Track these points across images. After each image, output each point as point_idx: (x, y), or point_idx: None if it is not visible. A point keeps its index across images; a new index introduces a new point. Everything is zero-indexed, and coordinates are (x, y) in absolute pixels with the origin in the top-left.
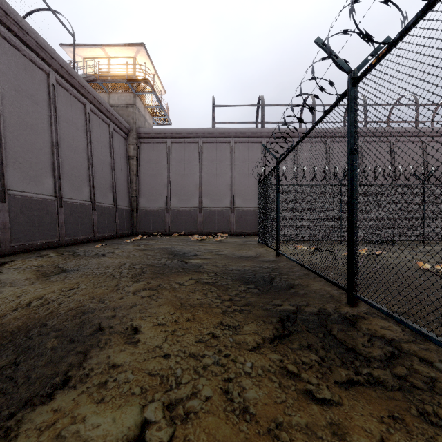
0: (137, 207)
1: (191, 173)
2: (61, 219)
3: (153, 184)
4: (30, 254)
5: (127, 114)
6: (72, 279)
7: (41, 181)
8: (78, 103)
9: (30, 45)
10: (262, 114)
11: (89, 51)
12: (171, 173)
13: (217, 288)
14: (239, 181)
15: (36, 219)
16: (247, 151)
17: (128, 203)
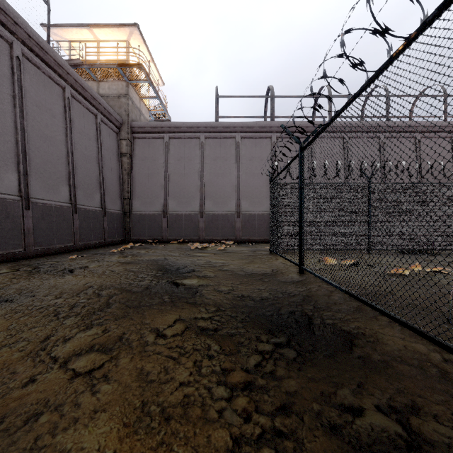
0: (131, 211)
1: (192, 173)
2: (27, 224)
3: (149, 184)
4: None
5: (119, 106)
6: None
7: None
8: (54, 85)
9: None
10: (271, 107)
11: (75, 33)
12: (169, 173)
13: (221, 347)
14: (246, 182)
15: None
16: (255, 148)
17: (119, 206)
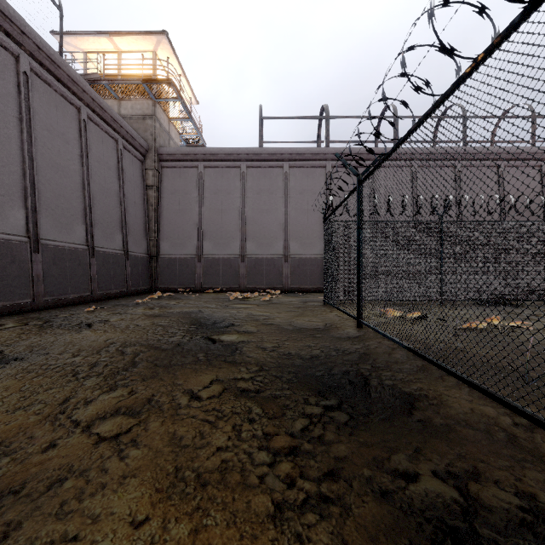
0: (158, 254)
1: (231, 208)
2: (36, 270)
3: (180, 222)
4: None
5: (144, 129)
6: None
7: (2, 214)
8: (68, 105)
9: None
10: (326, 130)
11: (92, 42)
12: (204, 208)
13: (264, 409)
14: (296, 220)
15: None
16: (306, 179)
17: (144, 248)
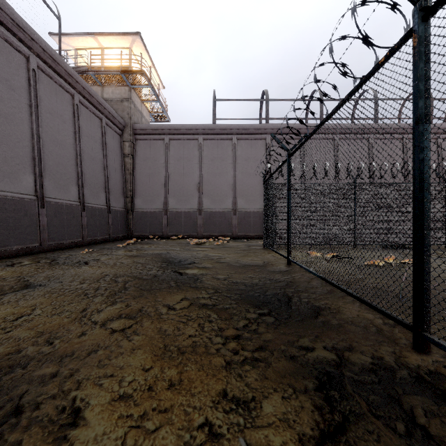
0: (133, 208)
1: (191, 172)
2: (42, 221)
3: (150, 183)
4: (0, 262)
5: (122, 109)
6: (29, 299)
7: (18, 179)
8: (65, 93)
9: (4, 22)
10: (266, 110)
11: (81, 41)
12: (169, 172)
13: (218, 315)
14: (242, 181)
15: (12, 221)
16: (250, 149)
17: (122, 204)
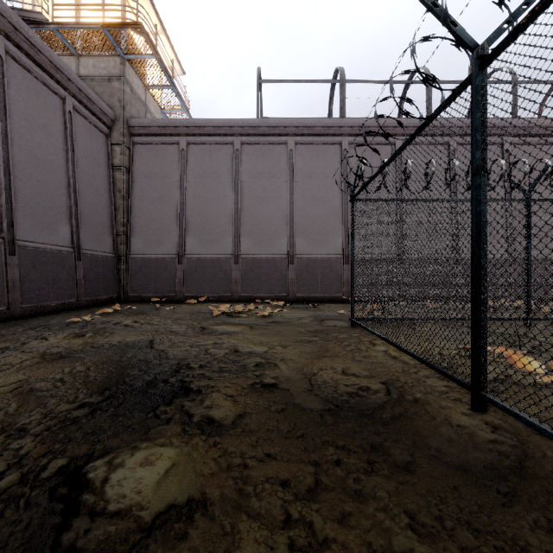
0: (128, 253)
1: (221, 196)
2: None
3: (156, 213)
4: None
5: (109, 93)
6: None
7: None
8: None
9: None
10: (341, 97)
11: None
12: (187, 196)
13: None
14: (303, 210)
15: None
16: (316, 159)
17: (109, 246)
